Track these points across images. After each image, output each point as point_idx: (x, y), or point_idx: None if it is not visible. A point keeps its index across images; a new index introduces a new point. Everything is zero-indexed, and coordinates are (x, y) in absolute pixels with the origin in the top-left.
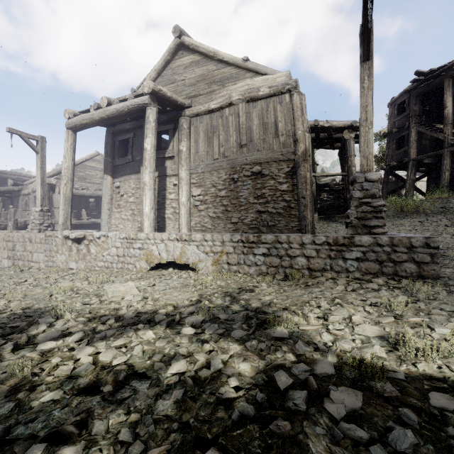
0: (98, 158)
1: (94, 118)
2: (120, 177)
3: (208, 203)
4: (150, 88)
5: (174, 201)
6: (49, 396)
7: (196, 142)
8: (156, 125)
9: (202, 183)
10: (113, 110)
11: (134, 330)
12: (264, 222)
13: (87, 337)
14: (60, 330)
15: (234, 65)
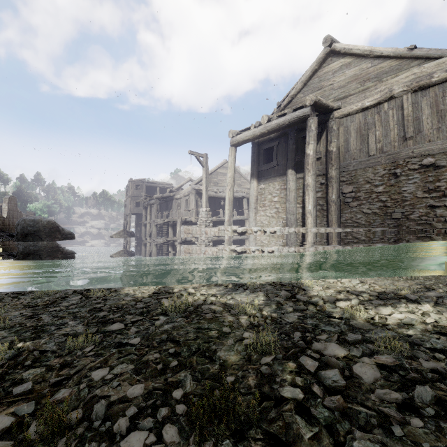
0: (226, 165)
1: (256, 134)
2: (265, 180)
3: (361, 200)
4: (312, 100)
5: (321, 199)
6: (412, 331)
7: (347, 142)
8: (316, 132)
9: (354, 180)
10: (274, 125)
11: (403, 302)
12: (439, 217)
13: (362, 303)
14: (332, 295)
15: (395, 57)
